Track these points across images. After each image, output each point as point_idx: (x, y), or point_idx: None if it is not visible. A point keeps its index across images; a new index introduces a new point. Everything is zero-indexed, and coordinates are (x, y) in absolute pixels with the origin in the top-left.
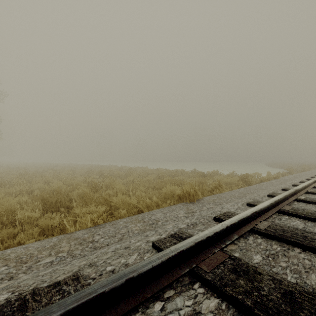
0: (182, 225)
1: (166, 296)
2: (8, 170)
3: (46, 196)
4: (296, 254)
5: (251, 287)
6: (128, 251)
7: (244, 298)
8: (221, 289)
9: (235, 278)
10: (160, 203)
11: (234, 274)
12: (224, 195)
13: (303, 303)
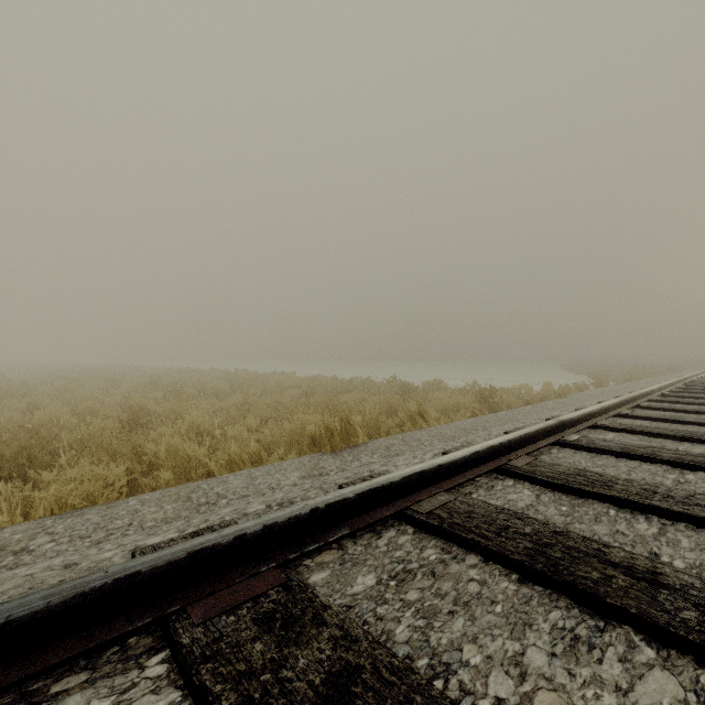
0: (256, 506)
1: (52, 692)
2: None
3: None
4: (460, 571)
5: (269, 659)
6: (62, 574)
7: (226, 691)
8: (191, 668)
9: (250, 638)
10: (264, 454)
11: (258, 627)
12: (420, 435)
13: (361, 698)
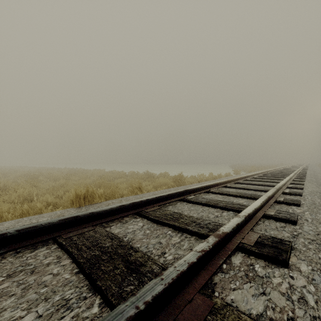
0: None
1: None
2: None
3: None
4: (50, 269)
5: None
6: None
7: None
8: None
9: None
10: (44, 209)
11: None
12: (131, 197)
13: None
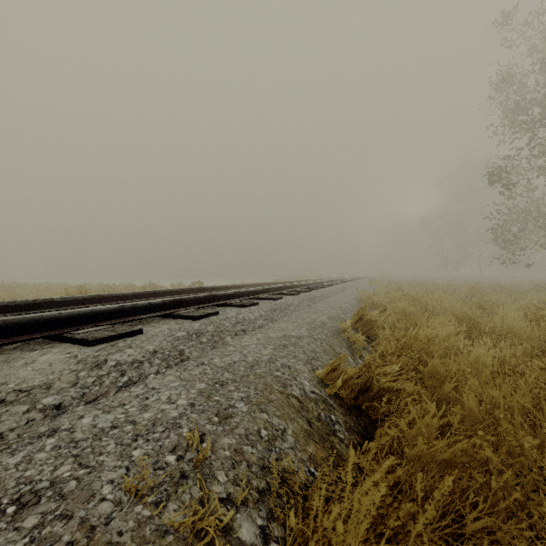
0: None
1: None
2: None
3: None
4: None
5: None
6: None
7: None
8: None
9: None
10: None
11: None
12: None
13: None
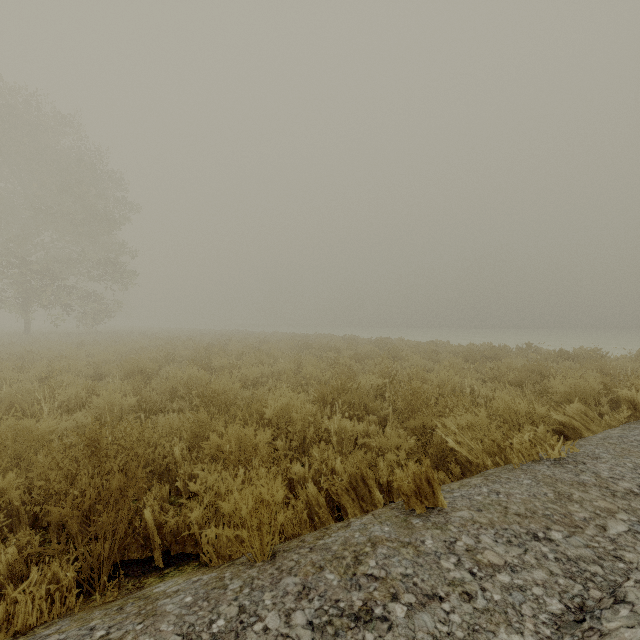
0: None
1: None
2: (161, 340)
3: (326, 390)
4: None
5: None
6: None
7: None
8: None
9: None
10: (593, 415)
11: None
12: None
13: None
